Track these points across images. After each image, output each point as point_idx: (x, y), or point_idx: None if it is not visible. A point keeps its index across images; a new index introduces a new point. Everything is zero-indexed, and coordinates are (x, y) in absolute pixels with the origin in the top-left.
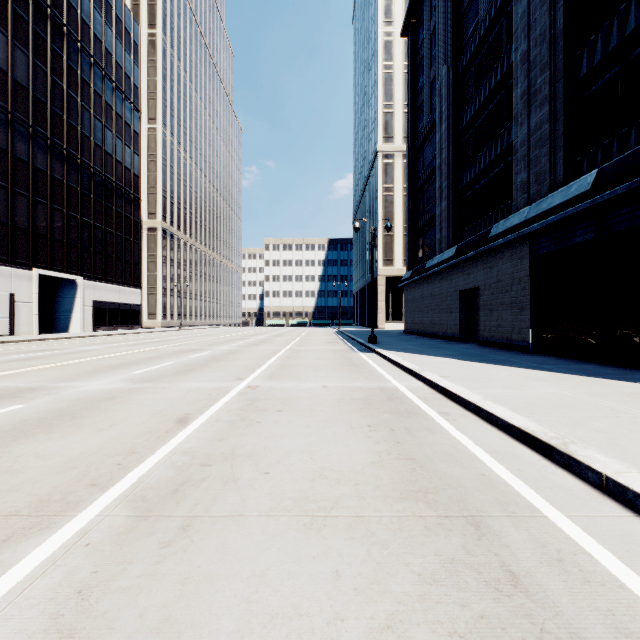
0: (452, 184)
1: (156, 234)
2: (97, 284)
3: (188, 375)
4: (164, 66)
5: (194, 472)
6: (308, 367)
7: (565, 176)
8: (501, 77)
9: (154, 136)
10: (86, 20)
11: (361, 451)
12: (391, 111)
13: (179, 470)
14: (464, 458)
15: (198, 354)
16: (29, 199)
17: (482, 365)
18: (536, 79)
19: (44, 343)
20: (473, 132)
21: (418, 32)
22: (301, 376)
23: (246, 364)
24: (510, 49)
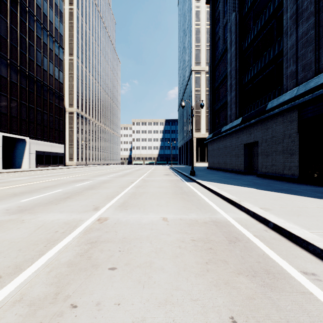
0: (238, 81)
1: (73, 115)
2: (38, 141)
3: (58, 204)
4: (77, 26)
5: None
6: (152, 195)
7: None
8: (273, 10)
9: (72, 63)
10: None
11: None
12: (199, 48)
13: None
14: None
15: (82, 183)
16: None
17: (280, 195)
18: (303, 3)
19: None
20: (252, 49)
21: (216, 0)
22: (146, 205)
23: (109, 192)
24: None
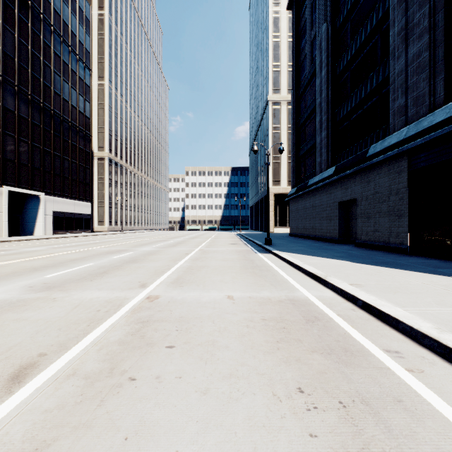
0: (331, 117)
1: (104, 162)
2: (56, 199)
3: (94, 280)
4: (110, 38)
5: None
6: (214, 270)
7: (446, 96)
8: (376, 23)
9: (102, 90)
10: None
11: None
12: (278, 70)
13: None
14: None
15: (120, 255)
16: None
17: (380, 269)
18: (414, 15)
19: (3, 244)
20: (349, 74)
21: (301, 4)
22: (206, 281)
23: (157, 266)
24: None
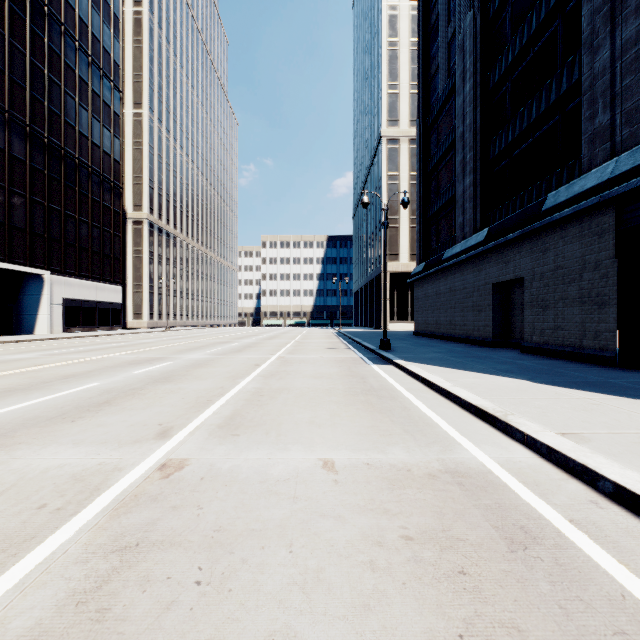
0: (480, 154)
1: (142, 227)
2: (69, 280)
3: (78, 420)
4: (151, 47)
5: None
6: (299, 397)
7: None
8: (557, 0)
9: (140, 122)
10: None
11: None
12: (396, 92)
13: None
14: None
15: (149, 367)
16: None
17: (592, 396)
18: None
19: None
20: (509, 86)
21: None
22: (283, 424)
23: (202, 389)
24: None
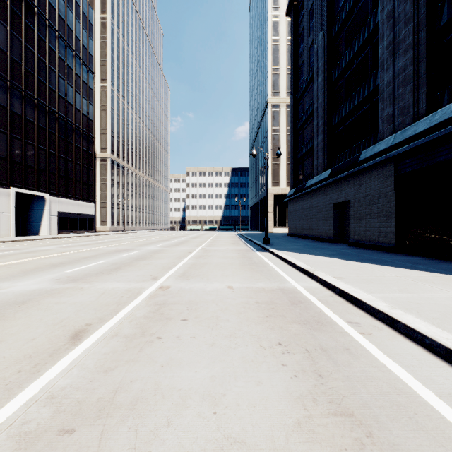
0: (327, 122)
1: (106, 163)
2: (61, 199)
3: (111, 274)
4: (112, 41)
5: (40, 451)
6: (216, 266)
7: (427, 108)
8: (368, 35)
9: (105, 92)
10: (52, 4)
11: (278, 395)
12: (278, 73)
13: (21, 445)
14: (418, 412)
15: (128, 253)
16: (7, 135)
17: (364, 265)
18: (400, 31)
19: (13, 244)
20: (344, 81)
21: (299, 11)
22: (209, 275)
23: (164, 263)
24: (376, 12)
